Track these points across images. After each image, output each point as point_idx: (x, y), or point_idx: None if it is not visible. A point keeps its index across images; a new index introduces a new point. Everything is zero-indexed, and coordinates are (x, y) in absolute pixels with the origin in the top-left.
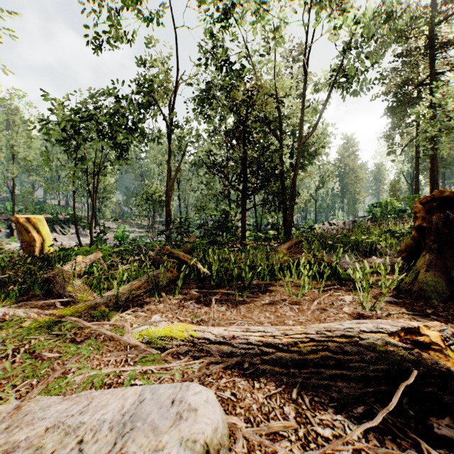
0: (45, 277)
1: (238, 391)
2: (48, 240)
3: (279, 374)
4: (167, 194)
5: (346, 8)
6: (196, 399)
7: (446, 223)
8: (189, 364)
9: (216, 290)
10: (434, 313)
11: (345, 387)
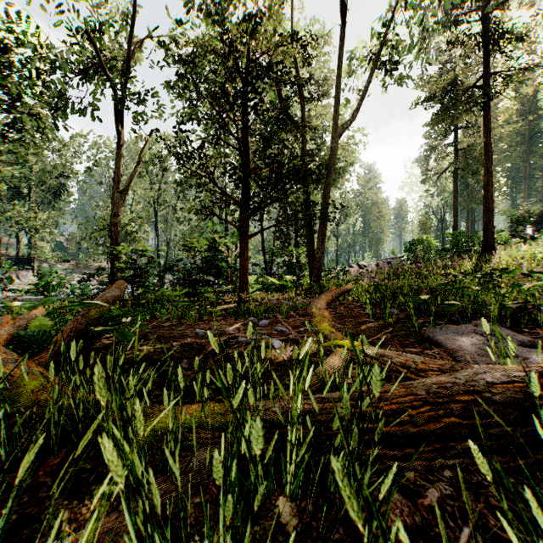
0: None
1: None
2: None
3: None
4: (114, 211)
5: None
6: None
7: None
8: None
9: None
10: None
11: None
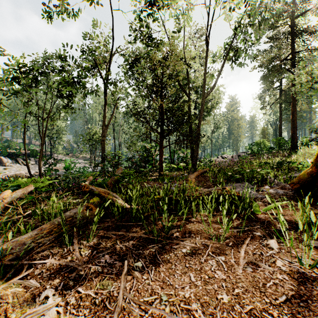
0: None
1: None
2: None
3: None
4: (102, 134)
5: None
6: None
7: None
8: None
9: (134, 233)
10: None
11: None
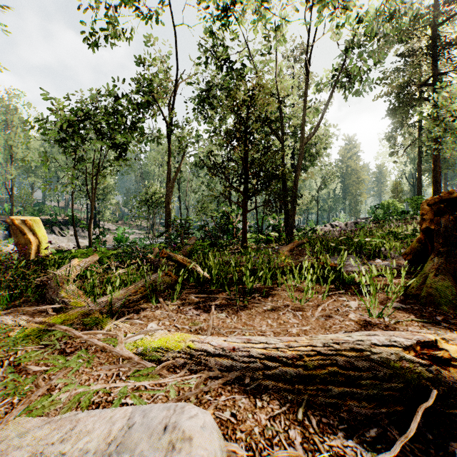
0: (40, 280)
1: (239, 411)
2: (44, 243)
3: (283, 391)
4: (167, 195)
5: (349, 7)
6: (191, 425)
7: (455, 226)
8: (186, 379)
9: (216, 295)
10: (444, 321)
11: (355, 406)
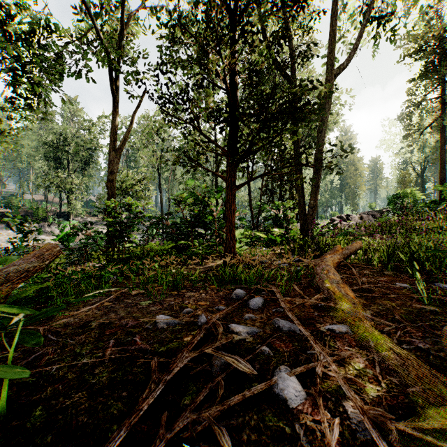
0: None
1: None
2: None
3: None
4: (110, 168)
5: None
6: None
7: None
8: None
9: None
10: None
11: None
